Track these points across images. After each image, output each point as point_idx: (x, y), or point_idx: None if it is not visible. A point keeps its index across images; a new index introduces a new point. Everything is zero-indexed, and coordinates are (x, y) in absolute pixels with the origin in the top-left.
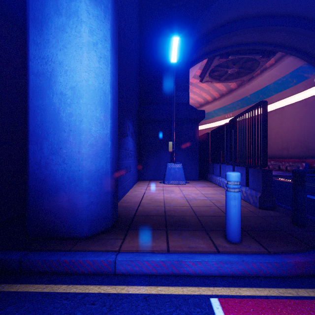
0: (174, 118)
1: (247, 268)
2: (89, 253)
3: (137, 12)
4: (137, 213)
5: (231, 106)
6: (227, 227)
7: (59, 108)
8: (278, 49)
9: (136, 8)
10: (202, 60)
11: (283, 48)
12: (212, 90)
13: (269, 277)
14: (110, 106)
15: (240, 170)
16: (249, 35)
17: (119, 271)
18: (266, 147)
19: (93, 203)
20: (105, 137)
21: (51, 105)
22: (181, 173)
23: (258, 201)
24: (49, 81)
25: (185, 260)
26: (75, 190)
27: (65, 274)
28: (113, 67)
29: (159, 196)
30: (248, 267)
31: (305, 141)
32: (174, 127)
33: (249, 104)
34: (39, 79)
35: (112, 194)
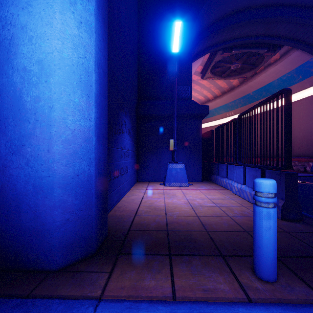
0: (175, 114)
1: None
2: (56, 303)
3: None
4: (132, 226)
5: (232, 103)
6: (256, 257)
7: (21, 90)
8: (285, 42)
9: None
10: (204, 55)
11: (290, 41)
12: (214, 87)
13: None
14: (95, 89)
15: (254, 171)
16: (254, 27)
17: None
18: (289, 145)
19: (69, 221)
20: (87, 130)
21: (11, 85)
22: (183, 175)
23: (280, 210)
24: (8, 52)
25: None
26: (43, 203)
27: None
28: (100, 40)
29: (160, 201)
30: None
31: (312, 139)
32: (176, 124)
33: (251, 101)
34: None
35: (99, 206)
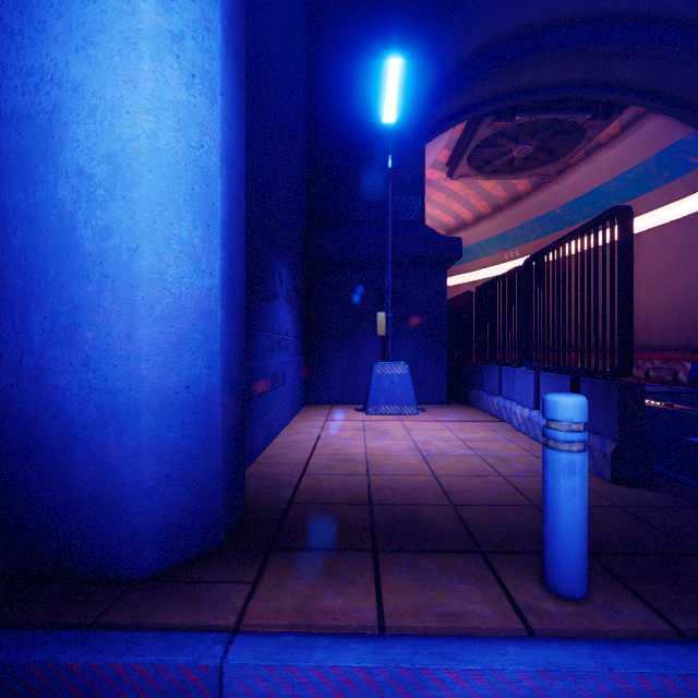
0: (390, 256)
1: (623, 694)
2: (148, 638)
3: (301, 6)
4: (298, 496)
5: (517, 232)
6: (547, 552)
7: (73, 214)
8: (630, 99)
9: None
10: (452, 126)
11: (642, 97)
12: (475, 196)
13: None
14: (222, 211)
15: (557, 381)
16: (564, 65)
17: (235, 697)
18: (628, 326)
19: (170, 480)
20: (206, 295)
21: (53, 205)
22: (407, 389)
23: (608, 462)
24: (47, 138)
25: (433, 667)
26: (117, 444)
27: None
28: (232, 108)
29: (355, 445)
30: (626, 688)
31: (691, 311)
32: (391, 279)
33: (558, 227)
34: (18, 134)
35: (229, 452)
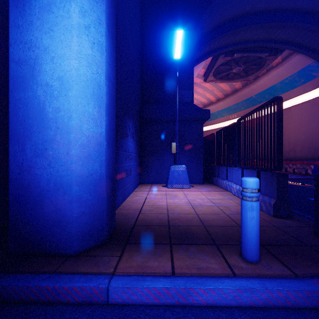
0: (177, 118)
1: (271, 298)
2: (77, 277)
3: (138, 6)
4: (137, 222)
5: (235, 106)
6: (242, 243)
7: (44, 102)
8: (286, 47)
9: (137, 1)
10: (206, 59)
11: (291, 45)
12: (216, 90)
13: (300, 309)
14: (106, 100)
15: (251, 173)
16: (256, 31)
17: (113, 300)
18: (280, 149)
19: (84, 213)
20: (99, 136)
21: (35, 98)
22: (185, 177)
23: (272, 208)
24: (33, 70)
25: (194, 287)
26: (62, 198)
27: (46, 304)
28: (110, 56)
29: (162, 201)
30: (272, 295)
31: (314, 142)
32: (178, 128)
33: (254, 104)
34: (21, 68)
35: (108, 202)
